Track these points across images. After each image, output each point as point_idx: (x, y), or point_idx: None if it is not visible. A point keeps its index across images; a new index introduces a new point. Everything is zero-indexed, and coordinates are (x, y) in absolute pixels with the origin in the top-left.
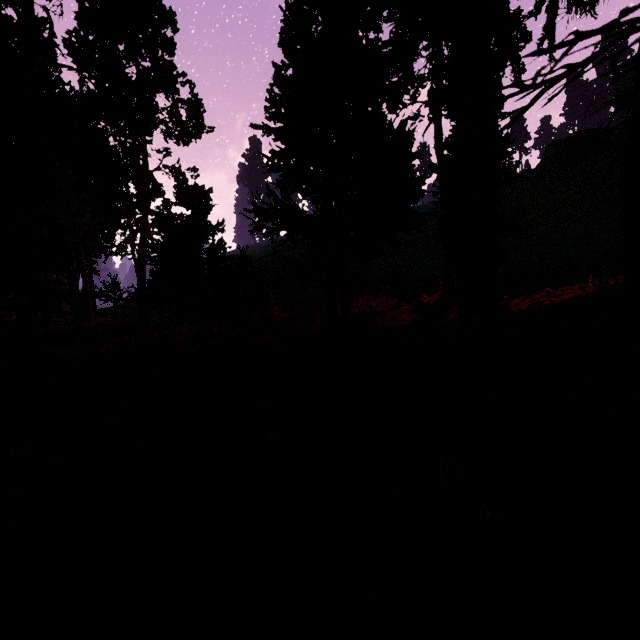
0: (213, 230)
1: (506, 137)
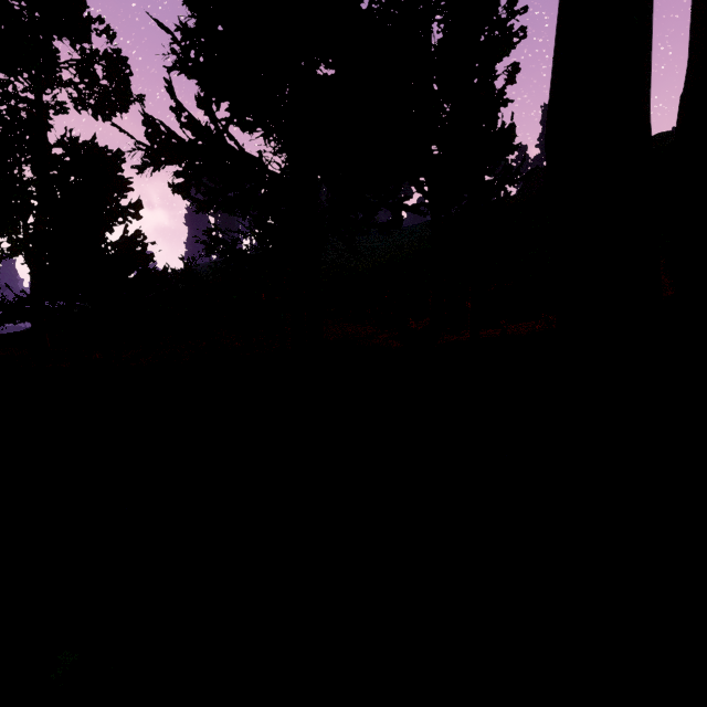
0: (122, 213)
1: (511, 127)
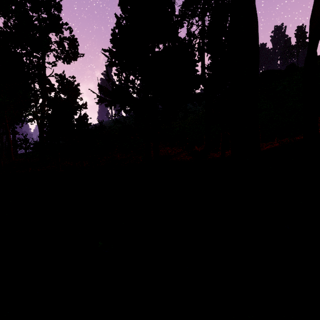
0: (80, 107)
1: None
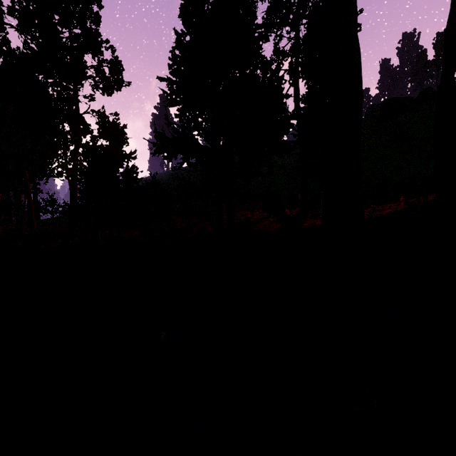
0: (127, 157)
1: None
